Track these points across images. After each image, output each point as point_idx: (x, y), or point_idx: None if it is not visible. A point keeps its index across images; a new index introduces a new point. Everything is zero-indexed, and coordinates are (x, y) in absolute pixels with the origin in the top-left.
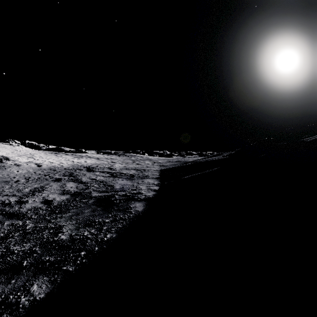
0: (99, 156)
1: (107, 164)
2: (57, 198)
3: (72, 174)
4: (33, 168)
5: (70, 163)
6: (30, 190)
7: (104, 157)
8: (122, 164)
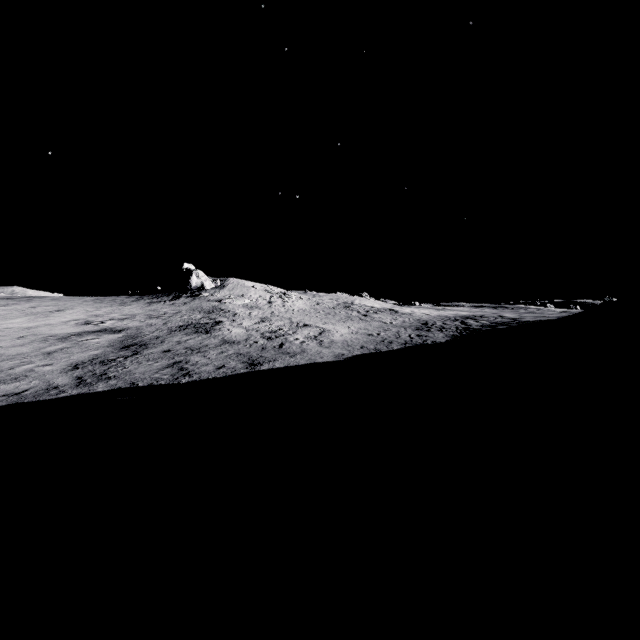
0: (463, 309)
1: (492, 314)
2: (484, 324)
3: (469, 318)
4: (428, 315)
5: (446, 313)
6: (459, 322)
7: (472, 310)
8: (512, 314)
